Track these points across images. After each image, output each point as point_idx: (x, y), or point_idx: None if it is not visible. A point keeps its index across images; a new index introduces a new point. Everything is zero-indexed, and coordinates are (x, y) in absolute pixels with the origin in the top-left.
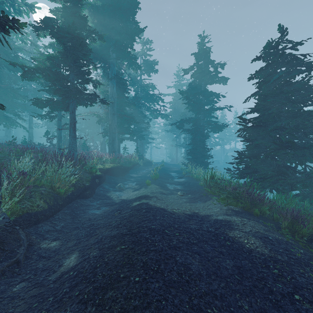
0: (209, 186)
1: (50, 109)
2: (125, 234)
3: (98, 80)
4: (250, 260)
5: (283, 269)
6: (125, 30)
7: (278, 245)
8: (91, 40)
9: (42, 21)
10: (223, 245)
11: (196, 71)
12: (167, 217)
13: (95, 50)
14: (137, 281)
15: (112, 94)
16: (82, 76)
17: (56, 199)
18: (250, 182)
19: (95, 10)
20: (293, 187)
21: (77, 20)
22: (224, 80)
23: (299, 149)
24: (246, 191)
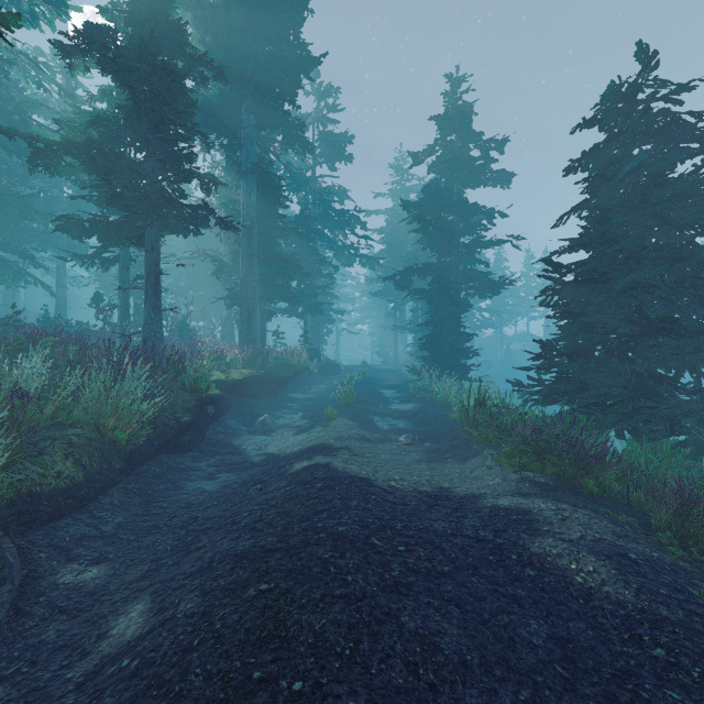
0: (473, 422)
1: (100, 241)
2: (272, 551)
3: (212, 175)
4: (590, 621)
5: (679, 647)
6: (278, 60)
7: (655, 575)
8: (196, 80)
9: (79, 32)
10: (519, 577)
11: (441, 157)
12: (377, 503)
13: (207, 106)
14: (297, 694)
15: (248, 209)
16: (176, 164)
17: (108, 457)
18: (571, 413)
19: (208, 13)
20: (676, 425)
21: (162, 32)
22: (504, 178)
23: (687, 337)
24: (563, 437)
